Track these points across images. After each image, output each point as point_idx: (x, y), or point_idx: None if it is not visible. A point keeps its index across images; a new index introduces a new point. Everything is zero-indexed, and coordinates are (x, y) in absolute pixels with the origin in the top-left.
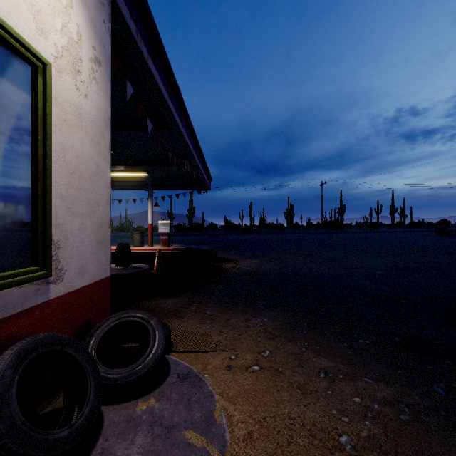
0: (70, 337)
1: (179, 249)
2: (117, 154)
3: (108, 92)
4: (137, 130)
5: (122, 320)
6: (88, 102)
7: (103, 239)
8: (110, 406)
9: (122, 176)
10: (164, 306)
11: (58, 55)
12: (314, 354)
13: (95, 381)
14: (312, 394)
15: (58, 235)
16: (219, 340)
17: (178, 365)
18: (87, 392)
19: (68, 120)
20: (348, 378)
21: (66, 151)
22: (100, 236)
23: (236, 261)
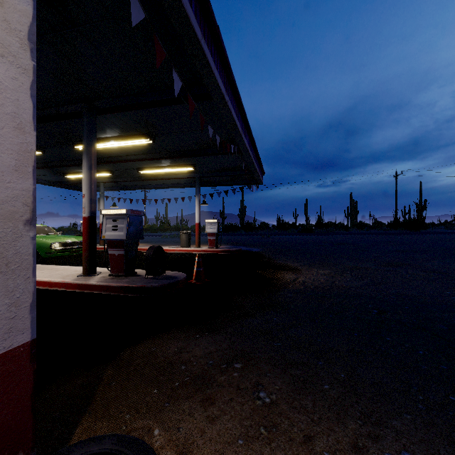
0: None
1: (228, 251)
2: (158, 145)
3: None
4: (172, 105)
5: None
6: None
7: None
8: None
9: (169, 173)
10: (188, 358)
11: None
12: None
13: None
14: None
15: None
16: None
17: None
18: None
19: None
20: None
21: None
22: None
23: (296, 271)
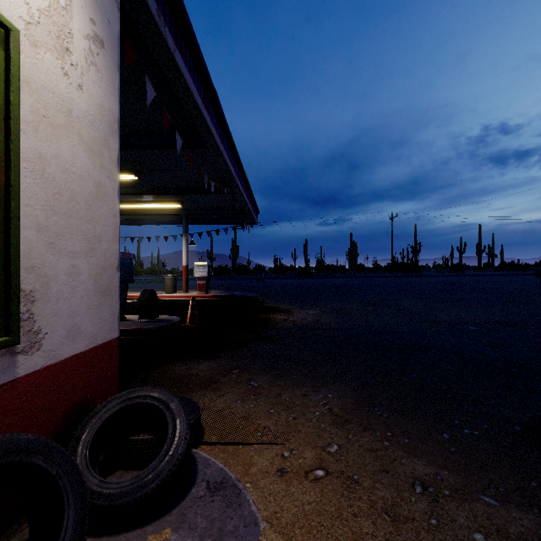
0: (41, 437)
1: (220, 296)
2: (143, 180)
3: (116, 86)
4: (166, 149)
5: (129, 402)
6: (84, 96)
7: (108, 287)
8: (103, 538)
9: (150, 208)
10: (196, 372)
11: (31, 20)
12: (402, 452)
13: (76, 507)
14: (407, 523)
15: (31, 283)
16: (267, 427)
17: (209, 466)
18: (62, 527)
19: (50, 116)
20: (459, 496)
21: (46, 161)
22: (103, 283)
23: (288, 312)
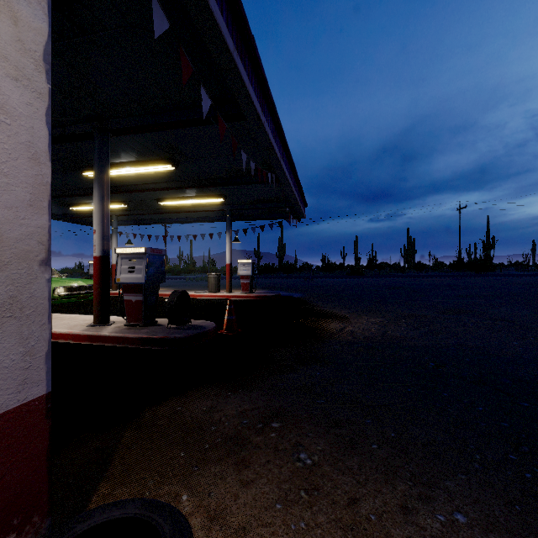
0: None
1: (264, 296)
2: (182, 172)
3: None
4: (199, 126)
5: None
6: None
7: (11, 300)
8: None
9: (194, 204)
10: (219, 418)
11: None
12: None
13: None
14: None
15: None
16: None
17: None
18: None
19: None
20: None
21: None
22: None
23: (343, 319)
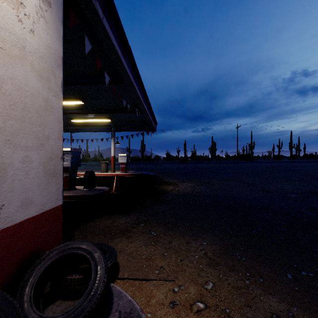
0: None
1: (133, 174)
2: (87, 105)
3: (60, 34)
4: (100, 84)
5: (65, 252)
6: (35, 38)
7: (54, 171)
8: None
9: (93, 122)
10: (117, 224)
11: None
12: (260, 290)
13: None
14: None
15: None
16: (163, 266)
17: (121, 298)
18: None
19: (7, 49)
20: None
21: (4, 81)
22: (50, 168)
23: (175, 184)
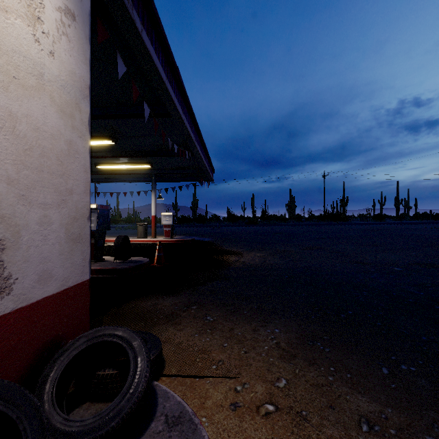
0: (4, 381)
1: (182, 240)
2: (119, 145)
3: (87, 56)
4: (137, 118)
5: (95, 340)
6: (55, 62)
7: (79, 235)
8: None
9: (126, 168)
10: (160, 307)
11: None
12: (346, 387)
13: None
14: None
15: (1, 232)
16: (221, 360)
17: (168, 399)
18: None
19: (21, 78)
20: (405, 436)
21: (17, 119)
22: (75, 232)
23: (239, 254)
